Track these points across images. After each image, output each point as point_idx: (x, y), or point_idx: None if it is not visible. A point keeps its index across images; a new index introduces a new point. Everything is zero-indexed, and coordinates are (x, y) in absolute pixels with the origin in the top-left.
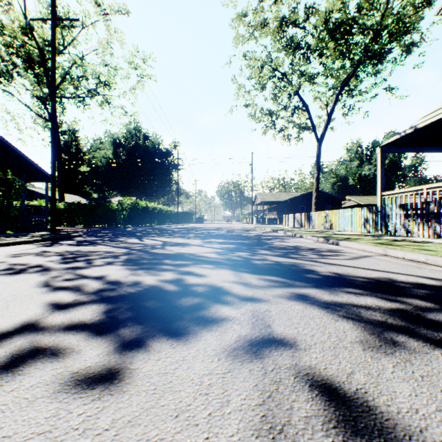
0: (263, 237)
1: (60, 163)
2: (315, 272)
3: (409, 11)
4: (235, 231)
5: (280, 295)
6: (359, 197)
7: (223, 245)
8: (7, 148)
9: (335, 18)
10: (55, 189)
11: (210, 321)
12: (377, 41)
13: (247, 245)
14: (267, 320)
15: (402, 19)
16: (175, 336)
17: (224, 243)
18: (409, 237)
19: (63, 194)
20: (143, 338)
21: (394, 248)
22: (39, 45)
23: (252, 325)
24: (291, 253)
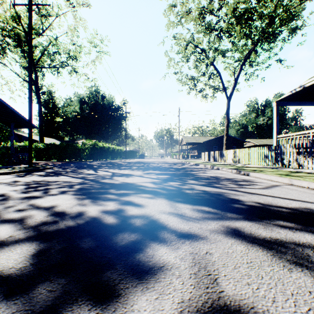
0: (189, 169)
1: (40, 115)
2: (241, 202)
3: (295, 3)
4: (168, 164)
5: (216, 230)
6: (256, 140)
7: (159, 176)
8: (0, 103)
9: (241, 8)
10: (32, 133)
11: (146, 271)
12: (271, 25)
13: (178, 176)
14: (211, 270)
15: (289, 9)
16: (100, 302)
17: (160, 174)
18: (301, 169)
19: (42, 137)
20: (59, 306)
21: (297, 178)
22: (25, 29)
23: (195, 279)
24: (214, 183)
